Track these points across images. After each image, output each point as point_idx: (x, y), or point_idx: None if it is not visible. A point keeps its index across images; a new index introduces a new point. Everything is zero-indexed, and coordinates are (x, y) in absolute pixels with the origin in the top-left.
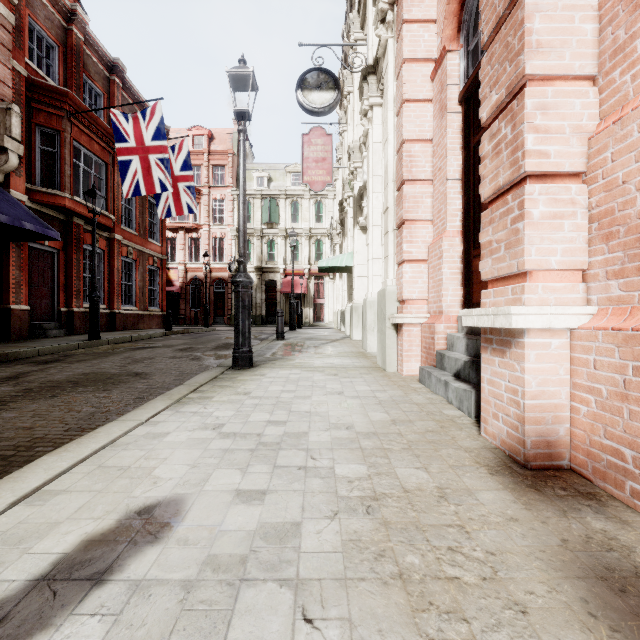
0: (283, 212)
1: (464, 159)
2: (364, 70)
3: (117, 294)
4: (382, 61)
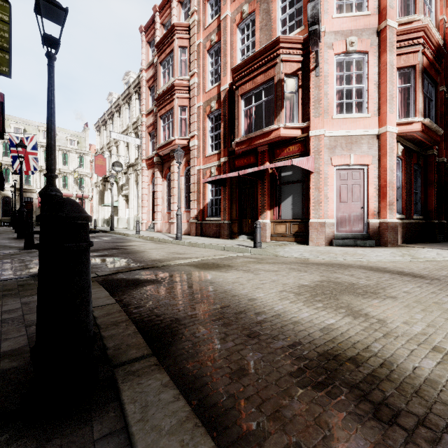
0: (38, 155)
1: (152, 200)
2: (130, 165)
3: None
4: (135, 167)
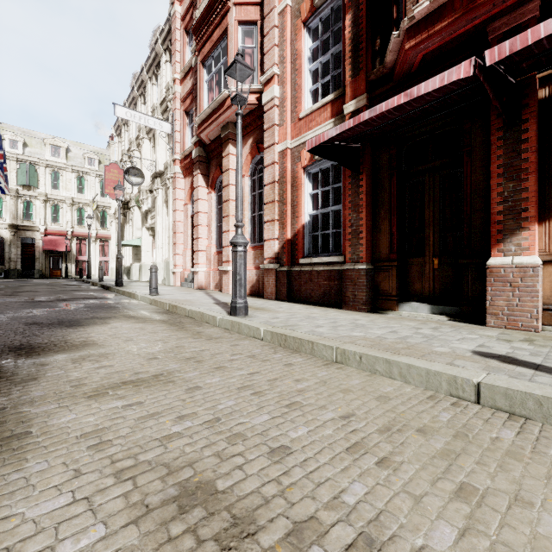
0: (43, 178)
1: (192, 232)
2: (156, 174)
3: None
4: (164, 178)
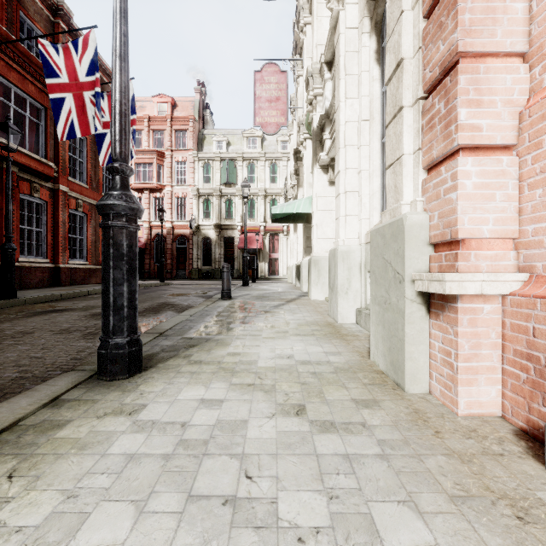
0: (240, 173)
1: None
2: None
3: (62, 248)
4: None
